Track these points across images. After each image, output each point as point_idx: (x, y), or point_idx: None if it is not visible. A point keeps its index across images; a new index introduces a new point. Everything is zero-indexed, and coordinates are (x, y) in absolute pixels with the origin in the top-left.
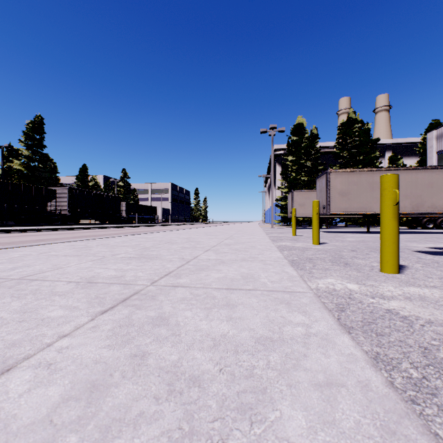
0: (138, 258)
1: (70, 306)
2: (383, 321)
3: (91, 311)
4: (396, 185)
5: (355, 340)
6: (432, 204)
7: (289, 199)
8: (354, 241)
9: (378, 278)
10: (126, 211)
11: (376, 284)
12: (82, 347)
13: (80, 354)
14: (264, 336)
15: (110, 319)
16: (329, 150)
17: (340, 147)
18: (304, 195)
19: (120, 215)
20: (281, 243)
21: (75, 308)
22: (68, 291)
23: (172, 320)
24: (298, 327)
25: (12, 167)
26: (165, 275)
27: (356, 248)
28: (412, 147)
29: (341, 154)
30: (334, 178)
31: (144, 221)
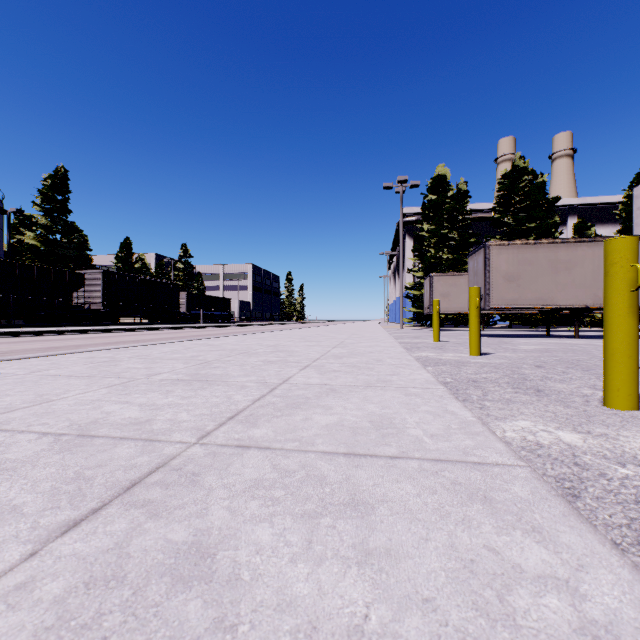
0: (188, 382)
1: (5, 504)
2: None
3: (42, 524)
4: (634, 255)
5: None
6: None
7: (426, 286)
8: (533, 350)
9: (607, 420)
10: (186, 305)
11: (610, 432)
12: None
13: None
14: (468, 636)
15: (74, 554)
16: (483, 215)
17: (502, 210)
18: (448, 281)
19: (178, 311)
20: (419, 353)
21: (12, 511)
22: (26, 460)
23: (222, 561)
24: (548, 592)
25: (23, 241)
26: (229, 419)
27: (542, 361)
28: (608, 209)
29: (503, 219)
30: (497, 254)
31: (213, 319)
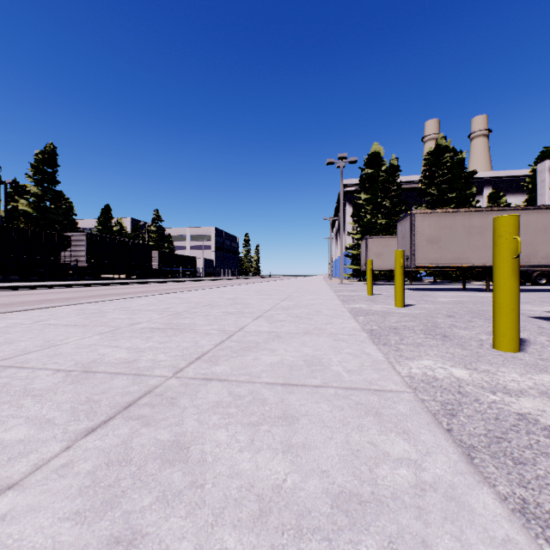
0: (163, 330)
1: (42, 418)
2: (519, 436)
3: (70, 430)
4: (516, 230)
5: (482, 471)
6: (548, 254)
7: (363, 247)
8: (449, 302)
9: (493, 359)
10: (158, 262)
11: (492, 368)
12: (28, 518)
13: (20, 537)
14: (345, 489)
15: (96, 447)
16: (412, 186)
17: (427, 182)
18: (381, 242)
19: (151, 268)
20: (354, 305)
21: (48, 422)
22: (49, 388)
23: (194, 451)
24: (401, 467)
25: (18, 207)
26: (196, 359)
27: (453, 312)
28: (518, 181)
29: (428, 190)
30: (421, 221)
31: (181, 274)
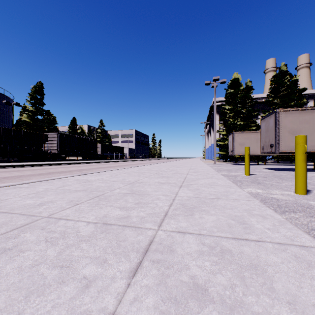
0: None
1: None
2: None
3: None
4: None
5: None
6: None
7: (230, 139)
8: None
9: None
10: (101, 150)
11: None
12: None
13: None
14: None
15: None
16: (258, 101)
17: (273, 96)
18: (244, 136)
19: (97, 153)
20: (247, 188)
21: None
22: None
23: None
24: None
25: (22, 119)
26: None
27: None
28: None
29: (274, 101)
30: (284, 117)
31: (115, 157)
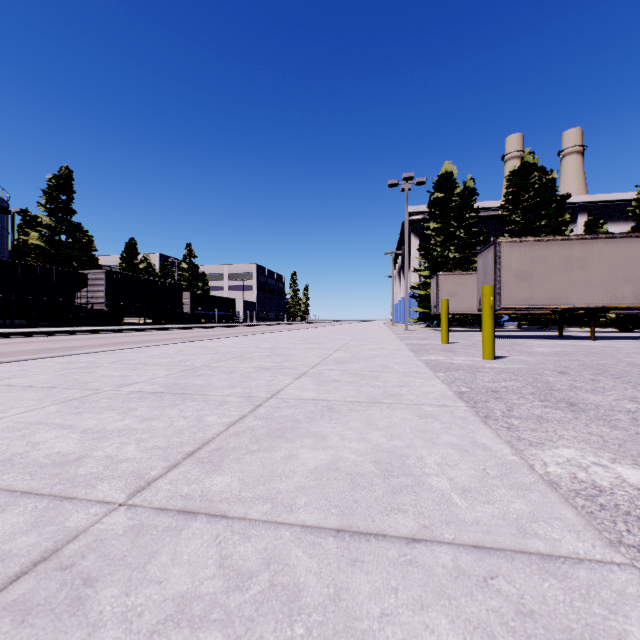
0: (159, 395)
1: None
2: None
3: None
4: None
5: None
6: None
7: (433, 285)
8: (550, 353)
9: None
10: (190, 305)
11: None
12: None
13: None
14: None
15: None
16: (491, 213)
17: (510, 208)
18: (455, 280)
19: (182, 311)
20: (428, 356)
21: None
22: None
23: None
24: None
25: (28, 241)
26: (186, 457)
27: (564, 367)
28: (620, 207)
29: (512, 217)
30: (508, 251)
31: (217, 319)
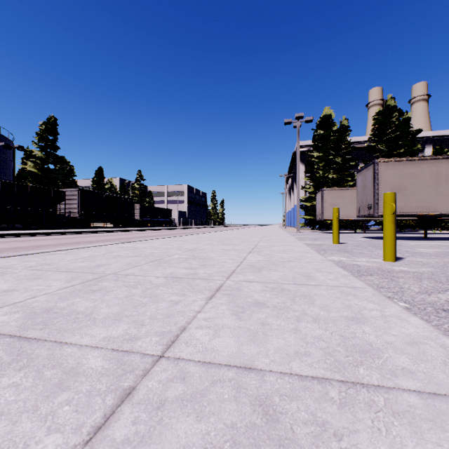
0: None
1: None
2: None
3: None
4: None
5: None
6: None
7: (318, 198)
8: (438, 254)
9: None
10: (140, 214)
11: None
12: None
13: None
14: None
15: None
16: (358, 146)
17: (376, 140)
18: (336, 194)
19: (134, 218)
20: (330, 257)
21: None
22: None
23: None
24: None
25: (26, 169)
26: None
27: None
28: None
29: (377, 147)
30: (385, 169)
31: (159, 224)
